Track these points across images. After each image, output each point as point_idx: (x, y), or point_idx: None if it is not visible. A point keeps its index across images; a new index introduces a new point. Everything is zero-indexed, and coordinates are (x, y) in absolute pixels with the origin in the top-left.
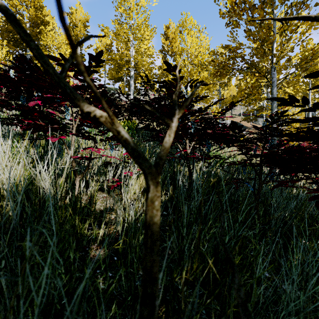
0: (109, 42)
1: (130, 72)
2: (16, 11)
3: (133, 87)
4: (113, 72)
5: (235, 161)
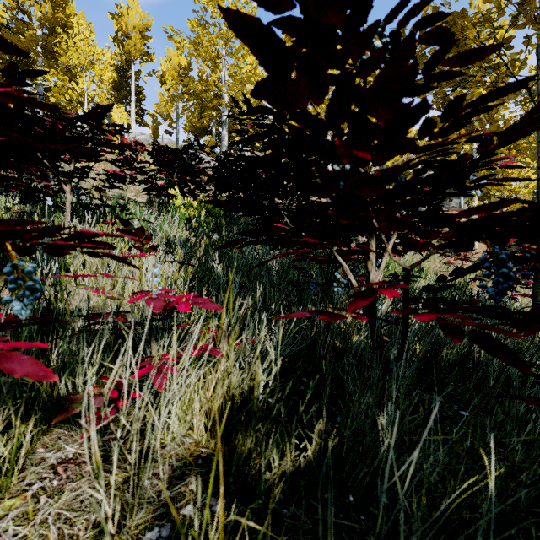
0: (185, 64)
1: (222, 113)
2: (17, 6)
3: (226, 141)
4: (191, 115)
5: (428, 280)
